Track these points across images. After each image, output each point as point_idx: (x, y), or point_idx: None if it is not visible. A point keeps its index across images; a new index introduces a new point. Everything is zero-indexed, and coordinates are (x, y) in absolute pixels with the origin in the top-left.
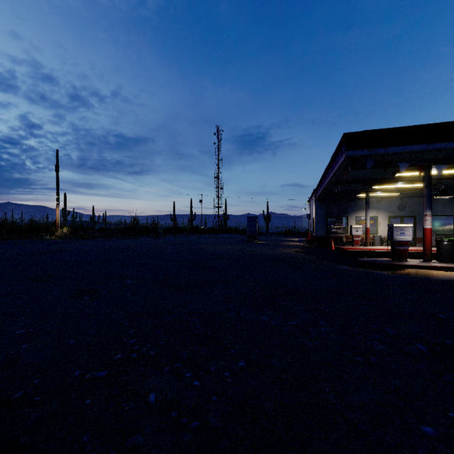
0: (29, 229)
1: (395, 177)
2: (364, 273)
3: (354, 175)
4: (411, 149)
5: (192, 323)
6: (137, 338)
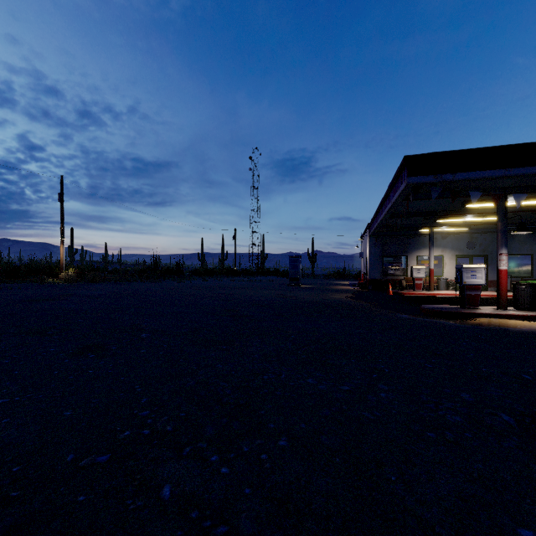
0: (28, 270)
1: (464, 209)
2: (429, 323)
3: (416, 206)
4: (484, 175)
5: (221, 389)
6: (151, 409)
